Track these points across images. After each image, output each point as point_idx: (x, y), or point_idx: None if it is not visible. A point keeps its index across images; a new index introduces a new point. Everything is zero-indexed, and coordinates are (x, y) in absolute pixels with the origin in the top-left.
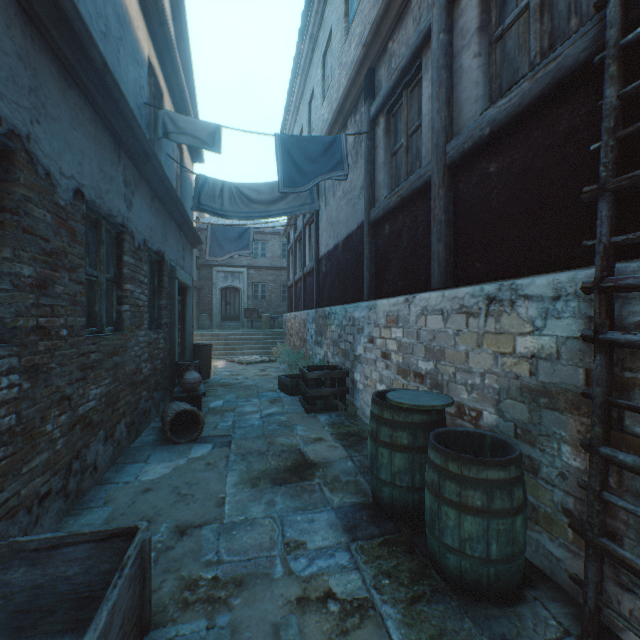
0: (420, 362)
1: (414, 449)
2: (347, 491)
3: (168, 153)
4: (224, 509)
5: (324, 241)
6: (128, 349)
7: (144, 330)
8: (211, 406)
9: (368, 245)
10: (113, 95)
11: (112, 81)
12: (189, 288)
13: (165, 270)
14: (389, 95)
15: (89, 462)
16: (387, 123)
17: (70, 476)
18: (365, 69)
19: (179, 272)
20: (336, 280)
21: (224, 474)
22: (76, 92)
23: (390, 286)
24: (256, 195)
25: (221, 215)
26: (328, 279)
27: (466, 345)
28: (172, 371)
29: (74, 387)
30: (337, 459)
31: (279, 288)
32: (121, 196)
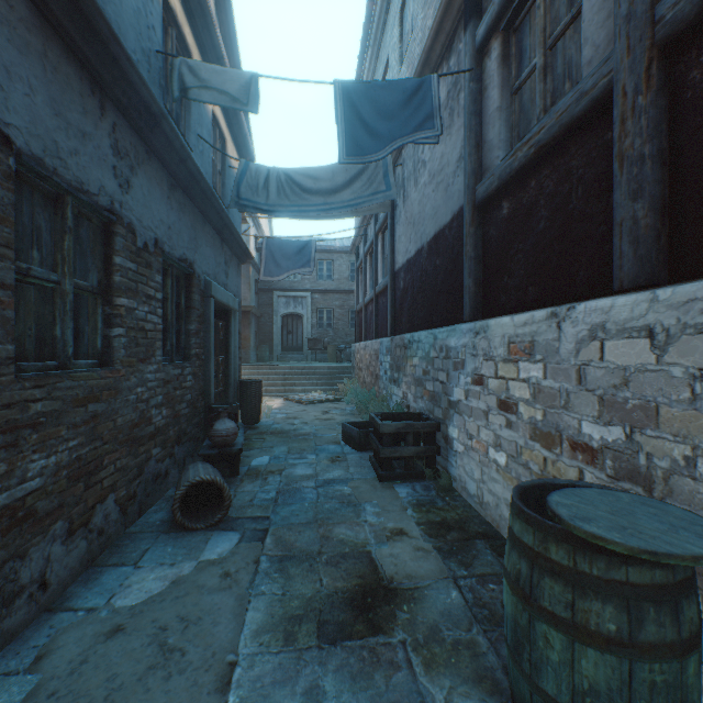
0: (587, 425)
1: (634, 648)
2: (458, 672)
3: (200, 135)
4: (227, 701)
5: (402, 248)
6: (122, 391)
7: (155, 364)
8: (253, 464)
9: (472, 238)
10: None
11: None
12: (234, 311)
13: (195, 285)
14: None
15: (25, 580)
16: (504, 45)
17: None
18: None
19: (216, 289)
20: (419, 297)
21: (245, 601)
22: None
23: (512, 296)
24: (312, 183)
25: (266, 211)
26: (407, 297)
27: None
28: (206, 416)
29: None
30: (431, 582)
31: (347, 314)
32: (106, 167)
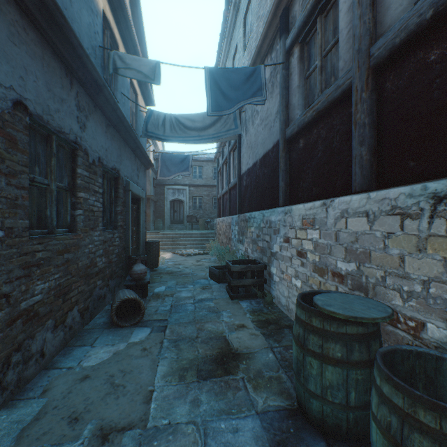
0: (339, 262)
1: (349, 364)
2: (270, 390)
3: (123, 93)
4: (150, 407)
5: (245, 161)
6: (81, 247)
7: (99, 231)
8: (155, 291)
9: (283, 159)
10: (56, 19)
11: (53, 4)
12: (142, 199)
13: (120, 184)
14: (304, 24)
15: (34, 351)
16: (301, 51)
17: (8, 369)
18: (280, 10)
19: (132, 186)
20: (254, 191)
21: (156, 362)
22: (16, 10)
23: (304, 193)
24: (191, 123)
25: (163, 140)
26: (248, 191)
27: (400, 249)
28: (126, 263)
29: (14, 285)
30: (259, 350)
31: (211, 200)
32: (73, 117)
